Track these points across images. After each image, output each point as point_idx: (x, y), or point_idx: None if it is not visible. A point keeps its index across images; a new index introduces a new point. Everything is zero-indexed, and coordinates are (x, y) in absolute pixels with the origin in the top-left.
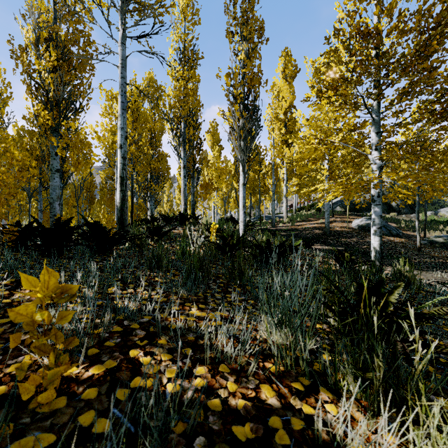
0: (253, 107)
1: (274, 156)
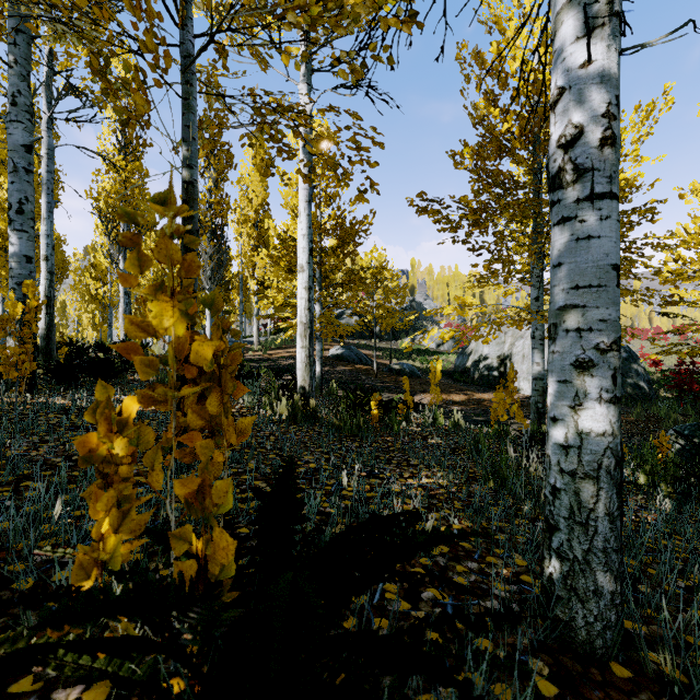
0: (222, 236)
1: (243, 268)
